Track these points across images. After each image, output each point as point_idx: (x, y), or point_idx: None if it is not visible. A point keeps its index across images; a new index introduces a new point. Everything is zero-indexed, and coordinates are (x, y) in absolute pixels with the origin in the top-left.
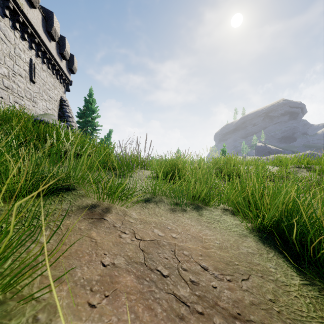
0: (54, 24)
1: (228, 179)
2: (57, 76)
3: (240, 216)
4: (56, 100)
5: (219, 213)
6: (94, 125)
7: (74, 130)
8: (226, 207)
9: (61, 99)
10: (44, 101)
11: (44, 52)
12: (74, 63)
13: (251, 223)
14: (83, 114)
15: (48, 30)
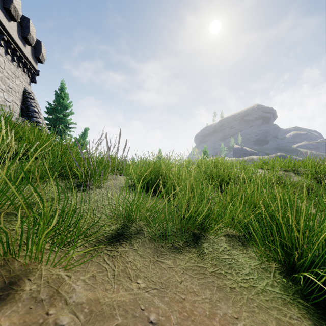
0: (13, 0)
1: (225, 189)
2: (20, 64)
3: (257, 252)
4: (18, 92)
5: (225, 245)
6: (67, 122)
7: (41, 128)
8: (230, 232)
9: (25, 91)
10: (1, 91)
11: (0, 33)
12: (42, 51)
13: (273, 262)
14: (53, 109)
15: (5, 6)
